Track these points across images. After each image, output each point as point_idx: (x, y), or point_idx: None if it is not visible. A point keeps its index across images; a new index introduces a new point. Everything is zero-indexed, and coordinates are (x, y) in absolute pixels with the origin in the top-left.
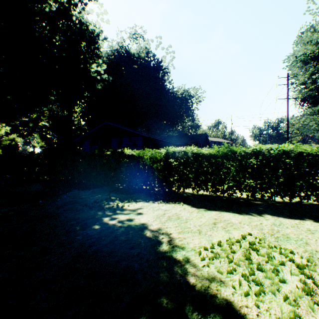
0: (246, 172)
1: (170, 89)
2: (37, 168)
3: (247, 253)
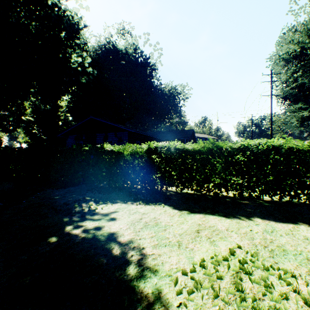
0: (233, 169)
1: (157, 85)
2: (11, 164)
3: (238, 281)
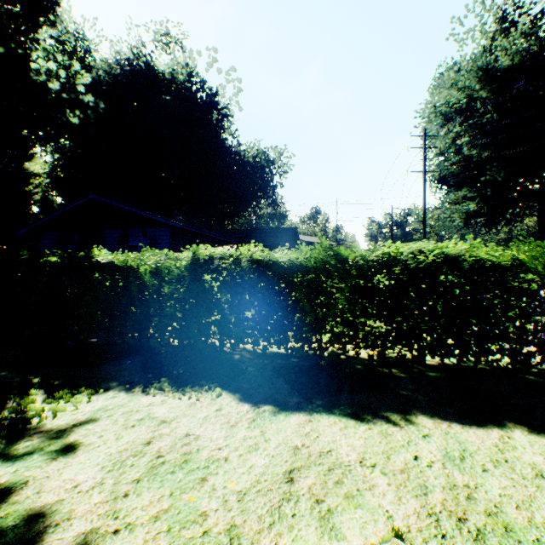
0: (370, 305)
1: (233, 146)
2: None
3: None
